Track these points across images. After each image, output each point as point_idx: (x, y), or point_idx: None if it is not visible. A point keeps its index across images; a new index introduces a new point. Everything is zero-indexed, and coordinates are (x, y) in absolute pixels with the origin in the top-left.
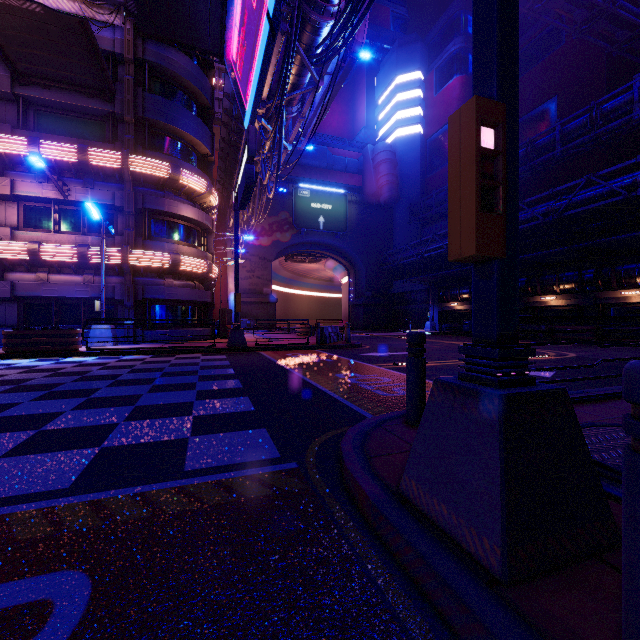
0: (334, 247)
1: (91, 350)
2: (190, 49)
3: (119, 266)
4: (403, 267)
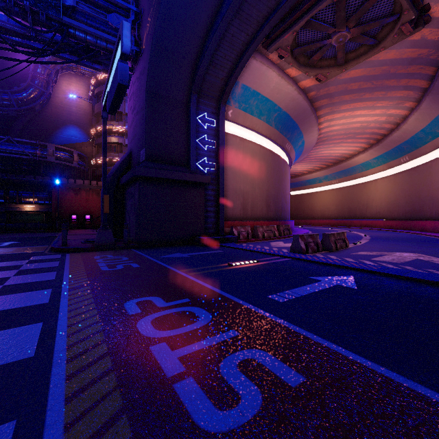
0: None
1: None
2: None
3: None
4: None
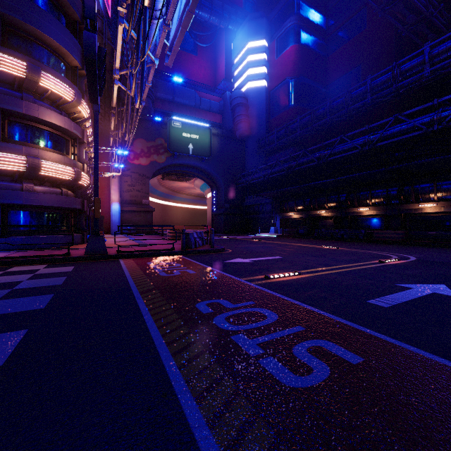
0: (201, 169)
1: None
2: None
3: None
4: (253, 186)
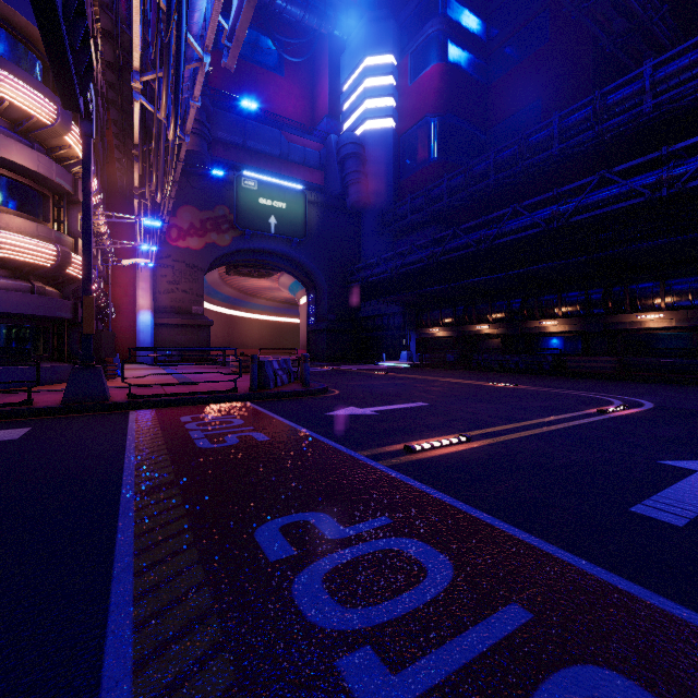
0: (290, 258)
1: None
2: None
3: None
4: (374, 285)
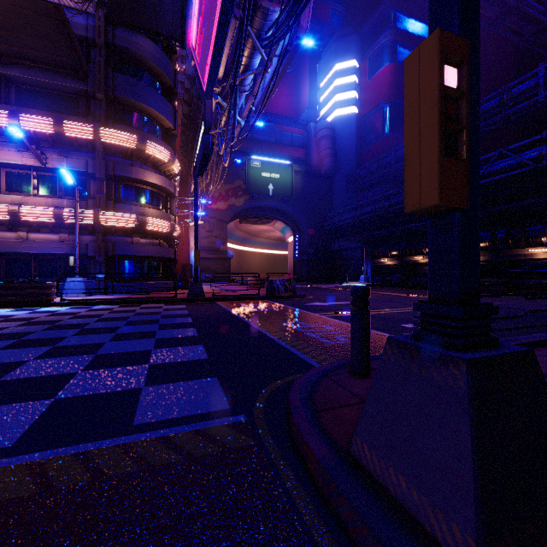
0: (282, 211)
1: (65, 300)
2: (155, 36)
3: (91, 226)
4: (341, 228)
